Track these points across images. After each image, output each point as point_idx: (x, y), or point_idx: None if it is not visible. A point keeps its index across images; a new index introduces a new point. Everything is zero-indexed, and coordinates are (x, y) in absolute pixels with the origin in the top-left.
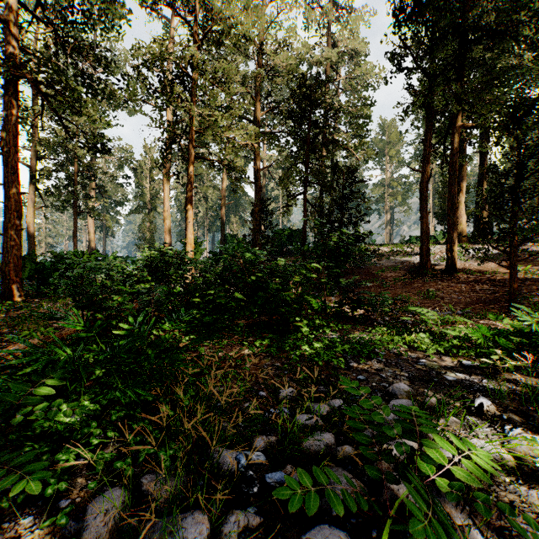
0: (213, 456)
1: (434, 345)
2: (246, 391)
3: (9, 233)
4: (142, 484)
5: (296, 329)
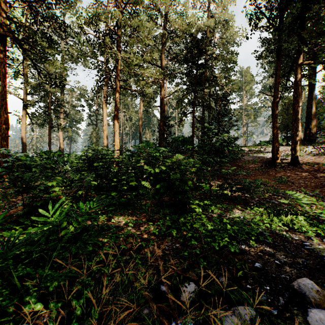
0: None
1: (313, 228)
2: (147, 282)
3: (0, 139)
4: None
5: (190, 209)
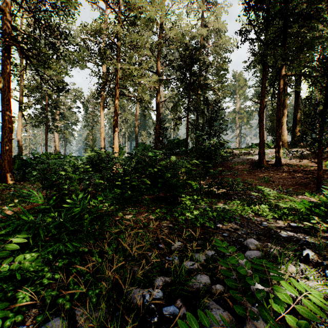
0: (127, 292)
1: (272, 213)
2: (150, 243)
3: (5, 141)
4: (76, 315)
5: (182, 202)
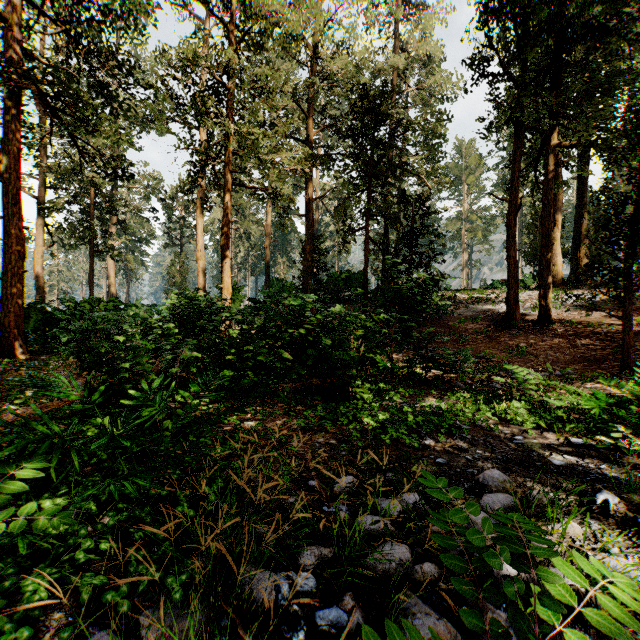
0: (243, 579)
1: (533, 417)
2: (292, 479)
3: (9, 277)
4: (141, 626)
5: (355, 395)
